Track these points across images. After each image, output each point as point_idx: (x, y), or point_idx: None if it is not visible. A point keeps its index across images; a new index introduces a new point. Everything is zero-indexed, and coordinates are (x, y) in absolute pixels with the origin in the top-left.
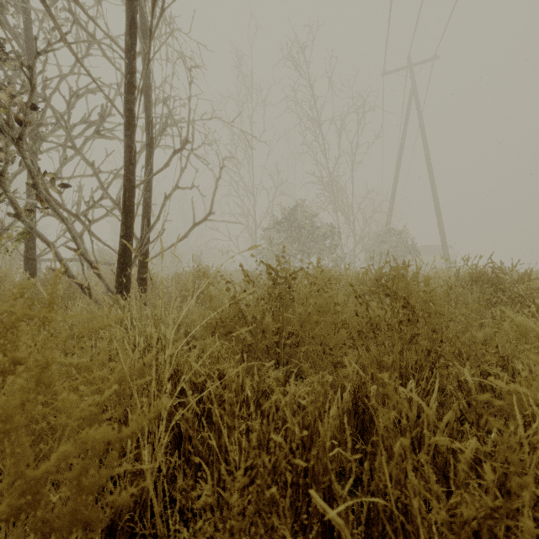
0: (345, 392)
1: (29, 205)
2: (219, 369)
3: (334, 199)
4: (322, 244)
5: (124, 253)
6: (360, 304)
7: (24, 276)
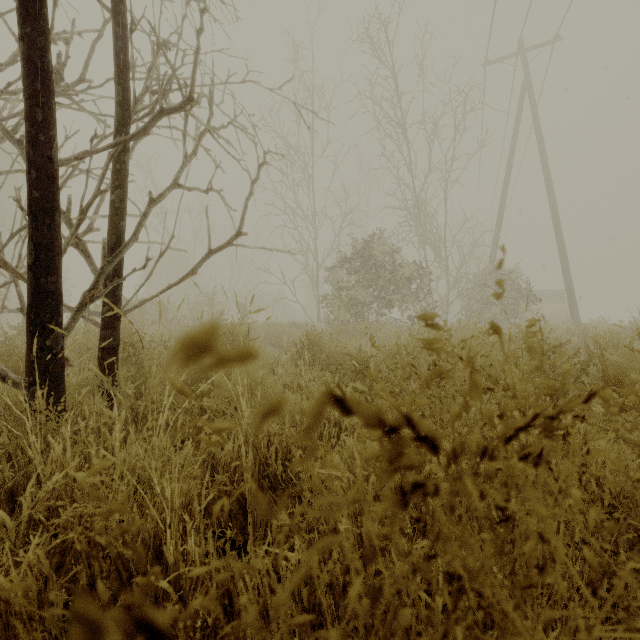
0: None
1: None
2: None
3: (421, 228)
4: (407, 288)
5: (35, 301)
6: None
7: None
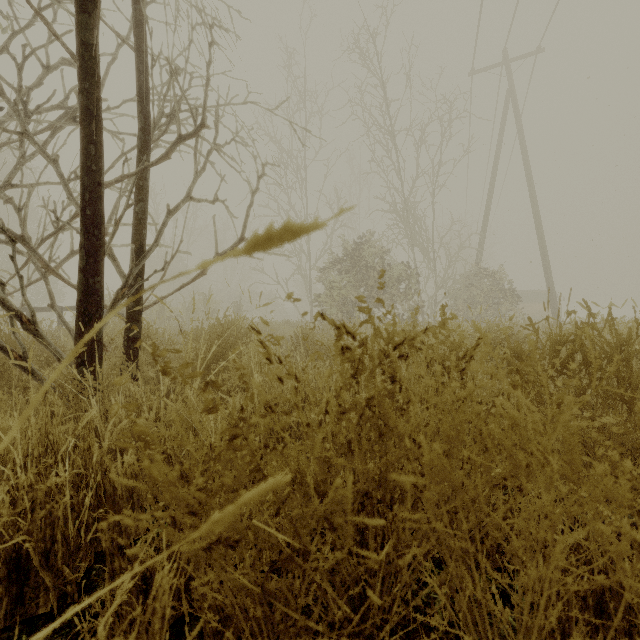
0: None
1: None
2: None
3: (410, 231)
4: (396, 288)
5: (85, 297)
6: None
7: None
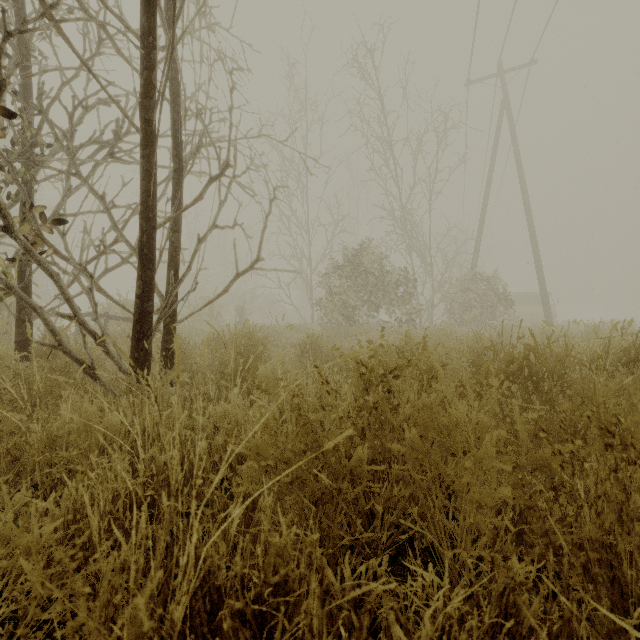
0: (511, 607)
1: (21, 250)
2: (285, 579)
3: (408, 237)
4: (394, 293)
5: (141, 318)
6: (560, 467)
7: (3, 353)
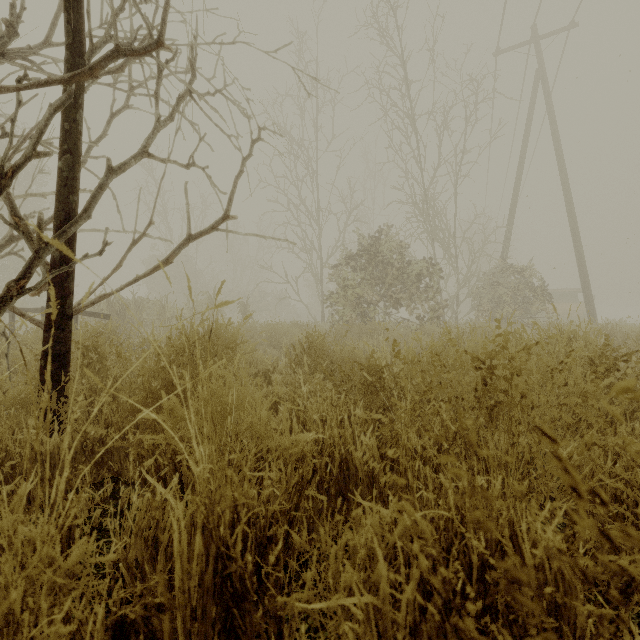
0: None
1: None
2: None
3: (430, 224)
4: (415, 287)
5: None
6: None
7: None
